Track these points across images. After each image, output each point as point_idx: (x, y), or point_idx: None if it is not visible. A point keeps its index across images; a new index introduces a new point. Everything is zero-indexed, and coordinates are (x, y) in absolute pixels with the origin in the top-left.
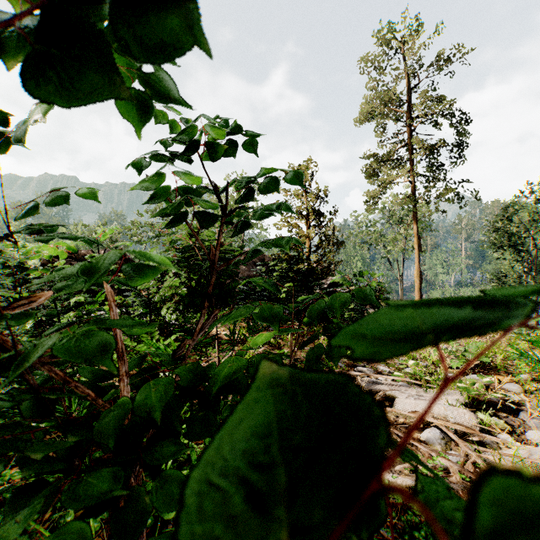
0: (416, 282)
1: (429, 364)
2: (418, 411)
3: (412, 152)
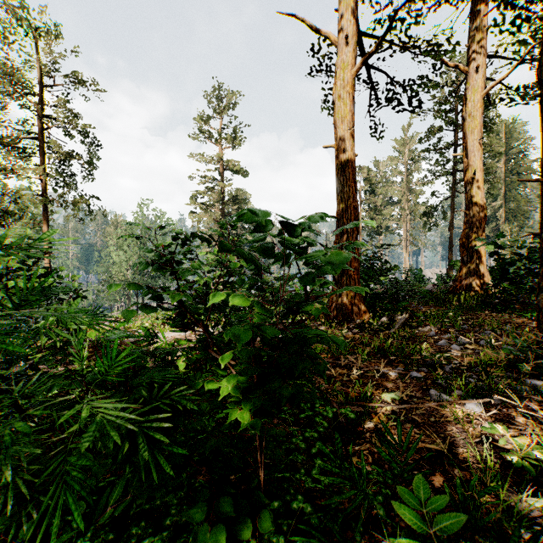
0: None
1: None
2: (172, 336)
3: (42, 149)
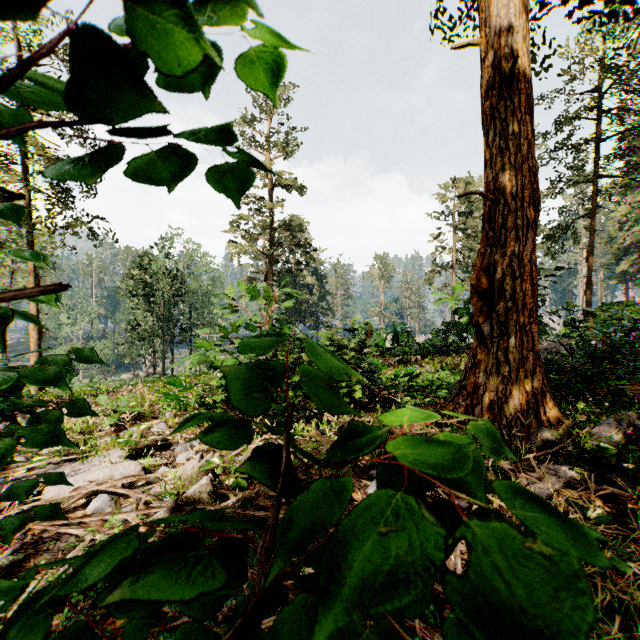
0: (33, 336)
1: (76, 434)
2: (80, 486)
3: (26, 154)
